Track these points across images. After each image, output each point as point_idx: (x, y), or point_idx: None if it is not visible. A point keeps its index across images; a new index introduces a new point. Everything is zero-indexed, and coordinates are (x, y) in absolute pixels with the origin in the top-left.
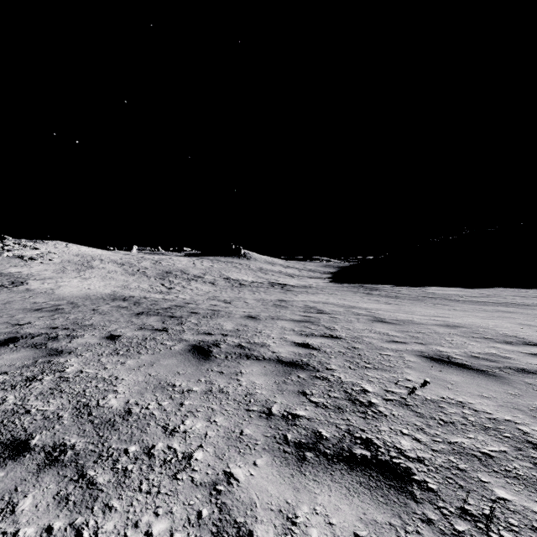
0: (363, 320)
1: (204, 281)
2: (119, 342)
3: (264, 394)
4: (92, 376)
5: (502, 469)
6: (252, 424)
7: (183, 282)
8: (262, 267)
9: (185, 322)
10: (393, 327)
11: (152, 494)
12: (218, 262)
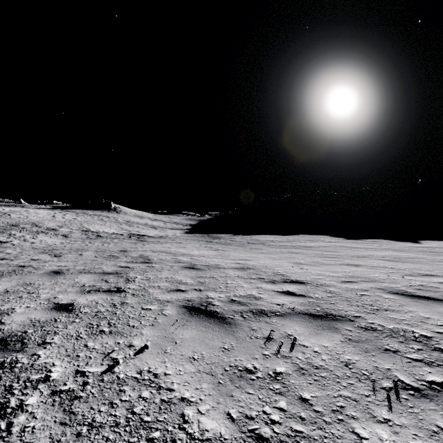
0: (176, 267)
1: (56, 234)
2: None
3: None
4: None
5: None
6: None
7: (28, 235)
8: (129, 220)
9: None
10: (194, 273)
11: None
12: (84, 215)
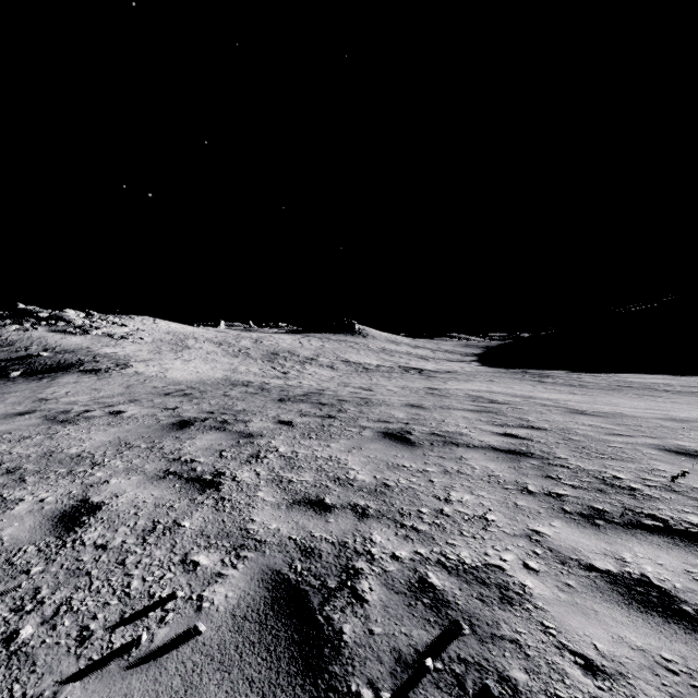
0: (557, 411)
1: (320, 364)
2: (299, 427)
3: (508, 477)
4: (312, 456)
5: None
6: (519, 498)
7: (296, 365)
8: (384, 347)
9: (344, 410)
10: (603, 420)
11: (479, 539)
12: (329, 340)
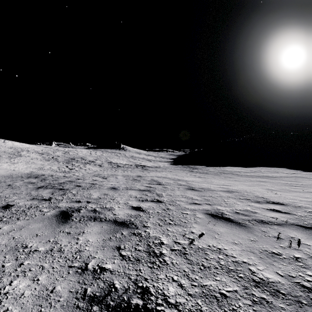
0: (182, 188)
1: (95, 164)
2: (9, 211)
3: (90, 251)
4: None
5: (230, 308)
6: (66, 280)
7: (81, 165)
8: (133, 155)
9: (67, 193)
10: (197, 193)
11: None
12: (106, 152)
